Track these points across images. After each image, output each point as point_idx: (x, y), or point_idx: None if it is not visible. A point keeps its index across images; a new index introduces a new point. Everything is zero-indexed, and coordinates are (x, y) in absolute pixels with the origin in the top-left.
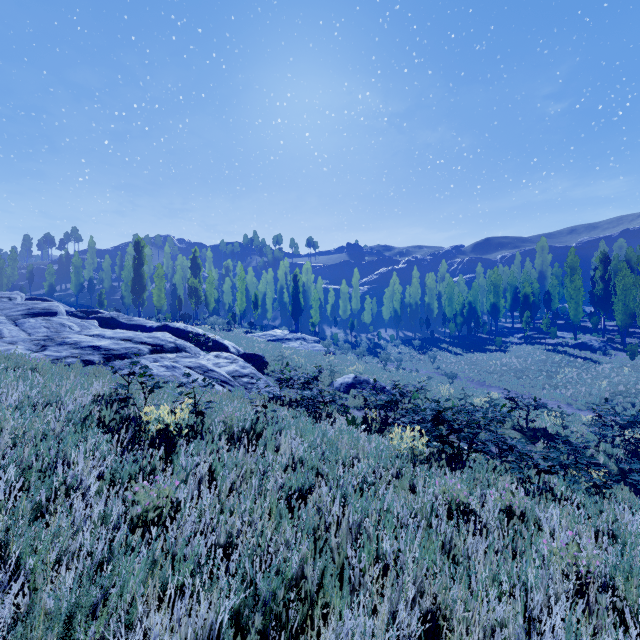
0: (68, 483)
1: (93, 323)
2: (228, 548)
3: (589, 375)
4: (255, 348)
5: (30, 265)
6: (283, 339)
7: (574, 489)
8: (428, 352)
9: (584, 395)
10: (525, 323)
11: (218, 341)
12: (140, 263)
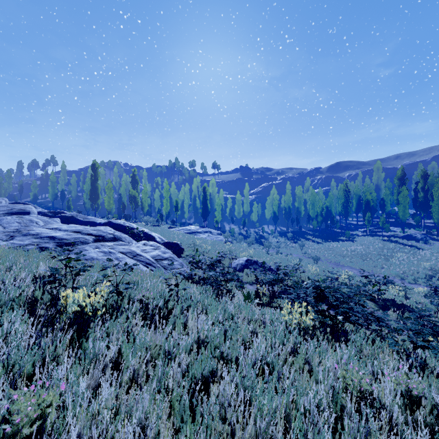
0: None
1: (55, 220)
2: None
3: (415, 258)
4: (175, 238)
5: (20, 181)
6: (195, 232)
7: (432, 354)
8: (298, 241)
9: (413, 273)
10: (367, 221)
11: (147, 233)
12: (95, 179)
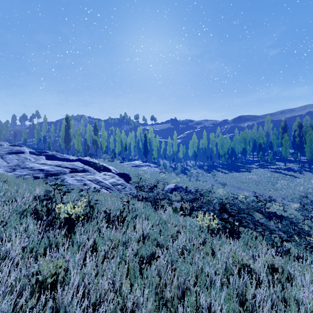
0: (1, 255)
1: (42, 157)
2: (98, 305)
3: (293, 184)
4: (125, 170)
5: (15, 129)
6: (139, 165)
7: (297, 247)
8: (211, 172)
9: (291, 194)
10: (260, 158)
11: (106, 166)
12: (68, 128)
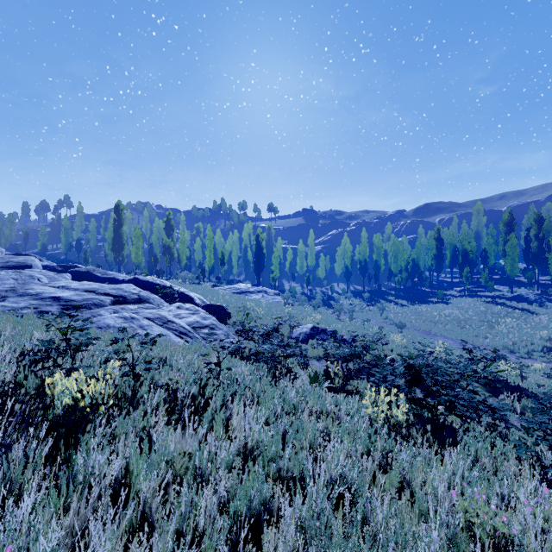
0: None
1: (64, 276)
2: None
3: (528, 325)
4: (220, 300)
5: (25, 227)
6: (246, 292)
7: None
8: (376, 304)
9: (526, 344)
10: (465, 277)
11: (184, 293)
12: (119, 224)
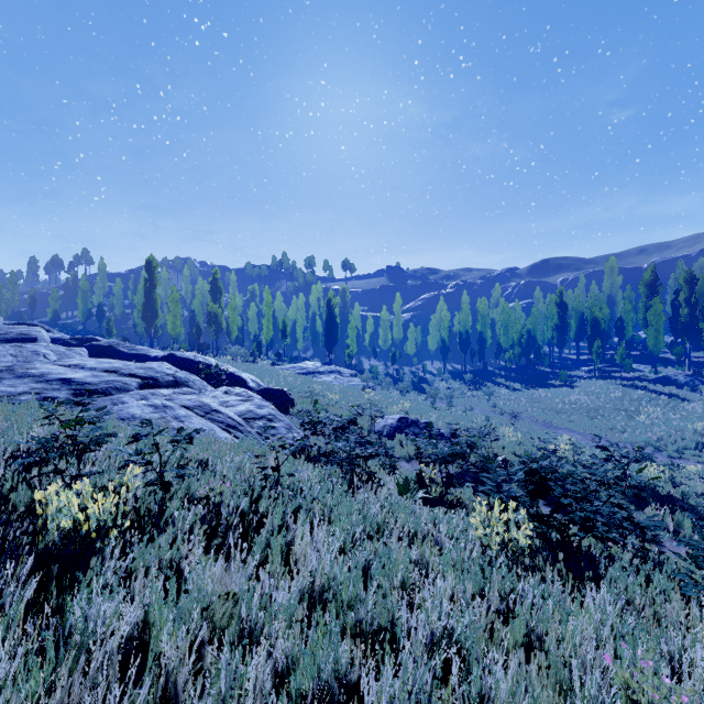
0: None
1: (79, 351)
2: None
3: (678, 415)
4: (281, 382)
5: (32, 289)
6: (315, 372)
7: None
8: (482, 387)
9: (675, 439)
10: (595, 354)
11: (234, 374)
12: (152, 285)
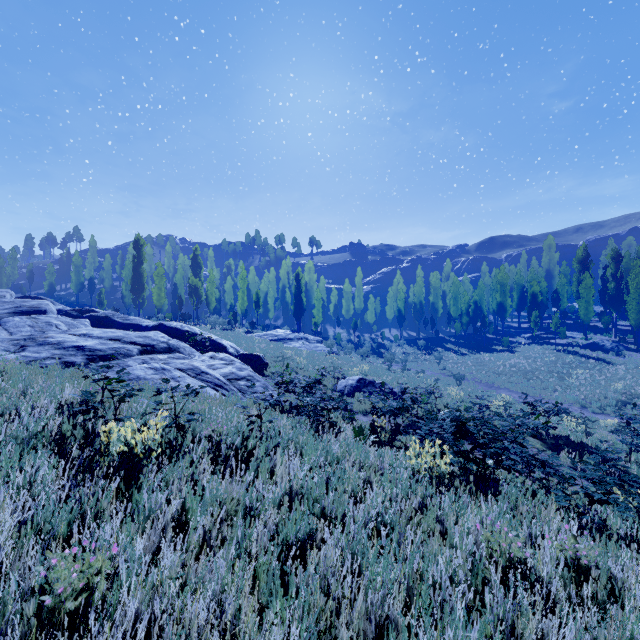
0: None
1: (83, 322)
2: None
3: (603, 376)
4: (255, 348)
5: (30, 264)
6: (285, 339)
7: (619, 513)
8: (433, 352)
9: (599, 398)
10: (533, 323)
11: (216, 341)
12: (139, 261)
